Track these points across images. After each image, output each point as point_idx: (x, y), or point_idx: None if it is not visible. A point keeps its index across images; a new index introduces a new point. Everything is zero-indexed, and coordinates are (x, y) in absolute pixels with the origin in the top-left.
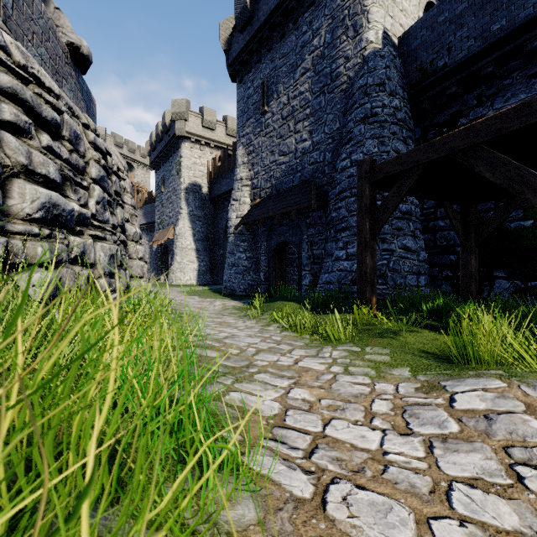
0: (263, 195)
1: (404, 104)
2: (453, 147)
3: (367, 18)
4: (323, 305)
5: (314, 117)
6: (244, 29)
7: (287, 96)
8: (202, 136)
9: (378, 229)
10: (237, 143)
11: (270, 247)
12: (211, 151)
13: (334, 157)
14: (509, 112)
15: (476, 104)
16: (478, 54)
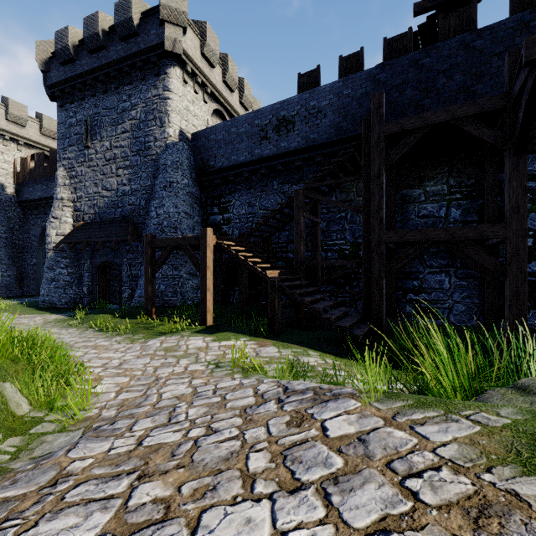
0: (87, 218)
1: (192, 182)
2: (180, 243)
3: (169, 119)
4: (129, 314)
5: (132, 169)
6: (66, 64)
7: (110, 142)
8: (6, 130)
9: (155, 273)
10: (58, 163)
11: (94, 265)
12: (19, 148)
13: (147, 205)
14: (193, 237)
15: (228, 193)
16: (227, 168)
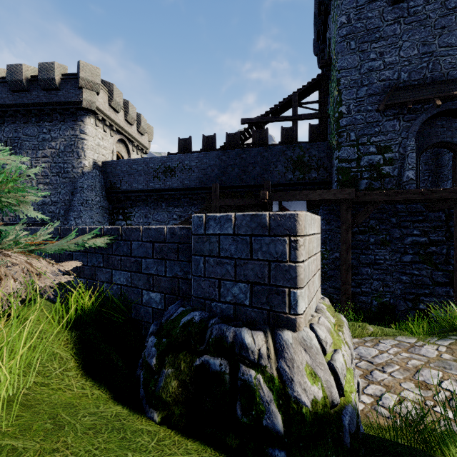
0: (7, 220)
1: (103, 198)
2: None
3: (85, 154)
4: None
5: (52, 186)
6: None
7: (30, 162)
8: None
9: None
10: None
11: None
12: None
13: (66, 213)
14: None
15: (130, 207)
16: (130, 191)
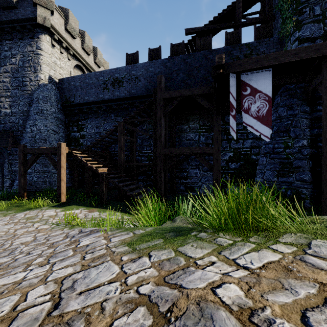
0: None
1: (58, 110)
2: (43, 151)
3: (41, 68)
4: (7, 197)
5: (12, 98)
6: None
7: None
8: None
9: (26, 170)
10: None
11: None
12: None
13: (24, 123)
14: (53, 148)
15: (83, 119)
16: (82, 104)
